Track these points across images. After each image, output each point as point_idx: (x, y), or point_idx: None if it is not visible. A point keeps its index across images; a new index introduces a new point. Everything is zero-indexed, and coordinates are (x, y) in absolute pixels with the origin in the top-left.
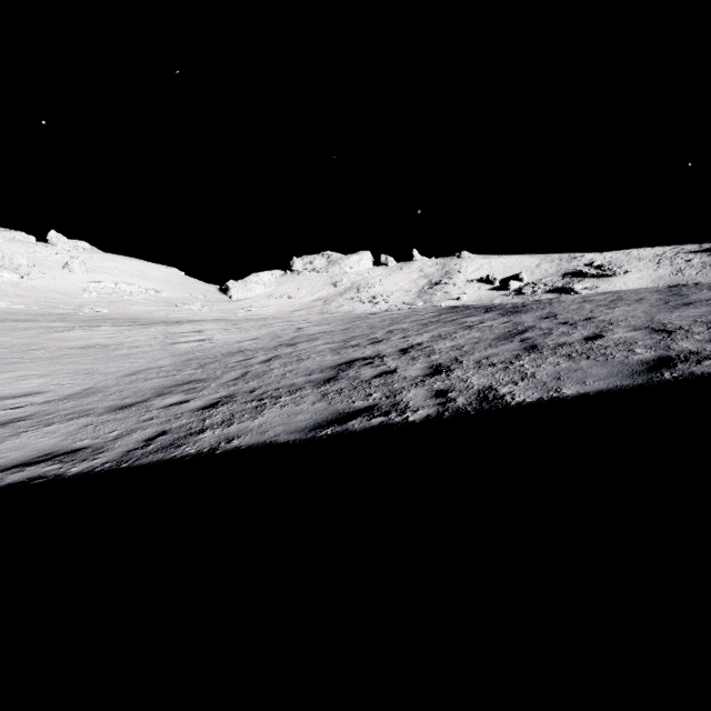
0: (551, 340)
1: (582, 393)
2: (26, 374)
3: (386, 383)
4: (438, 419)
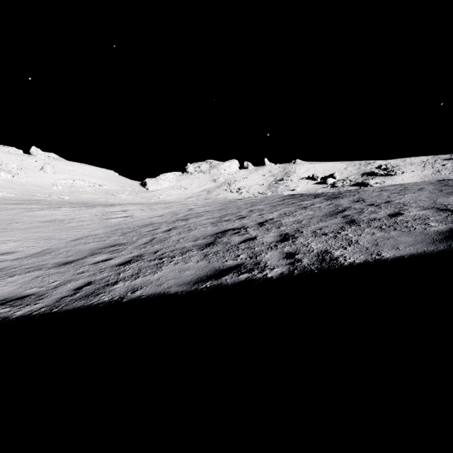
0: (364, 216)
1: (398, 256)
2: (5, 240)
3: (249, 247)
4: (290, 276)
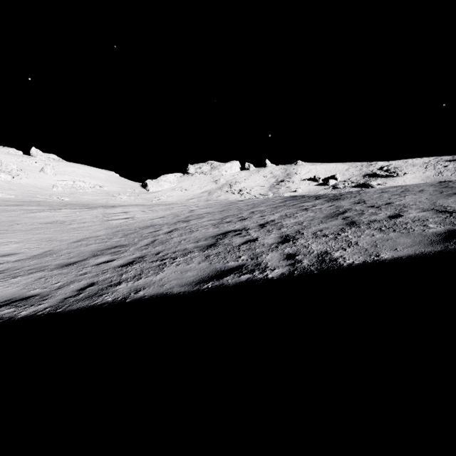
0: (364, 218)
1: (396, 257)
2: (7, 241)
3: (250, 248)
4: (290, 276)
